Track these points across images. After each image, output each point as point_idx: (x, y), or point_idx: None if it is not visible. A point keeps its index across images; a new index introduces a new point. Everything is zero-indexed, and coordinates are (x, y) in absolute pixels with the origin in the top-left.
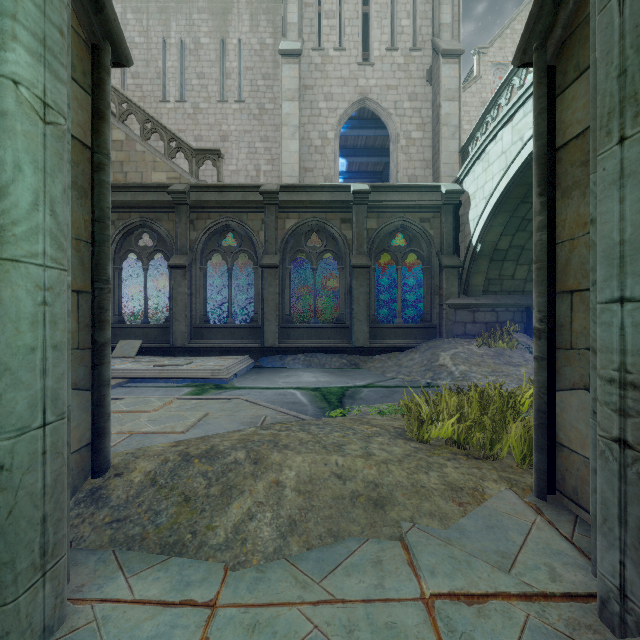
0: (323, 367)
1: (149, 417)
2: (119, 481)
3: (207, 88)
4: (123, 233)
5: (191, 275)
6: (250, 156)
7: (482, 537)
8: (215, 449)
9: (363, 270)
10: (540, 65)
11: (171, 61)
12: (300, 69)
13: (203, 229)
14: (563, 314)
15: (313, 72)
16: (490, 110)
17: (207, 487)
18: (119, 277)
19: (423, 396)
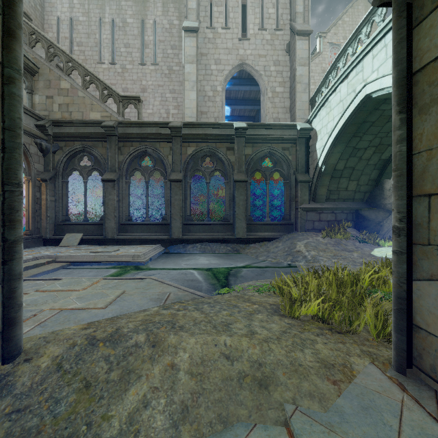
0: (214, 252)
1: (78, 295)
2: (27, 367)
3: (131, 54)
4: (69, 156)
5: (119, 187)
6: (162, 103)
7: (360, 421)
8: (119, 332)
9: (242, 184)
10: (399, 1)
11: (105, 34)
12: (197, 41)
13: (127, 153)
14: (420, 214)
15: (207, 44)
16: (331, 71)
17: (108, 372)
18: (66, 188)
19: (286, 274)
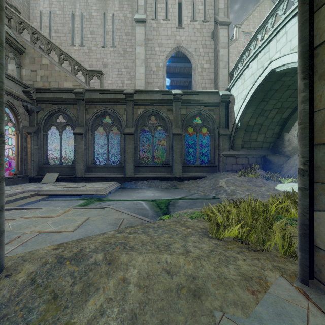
0: (157, 187)
1: (53, 221)
2: (7, 281)
3: (96, 39)
4: (48, 115)
5: (86, 138)
6: (119, 76)
7: None
8: (82, 252)
9: (179, 136)
10: None
11: (76, 24)
12: (145, 29)
13: (92, 113)
14: (320, 159)
15: (152, 31)
16: (245, 52)
17: (72, 285)
18: (46, 139)
19: (212, 204)
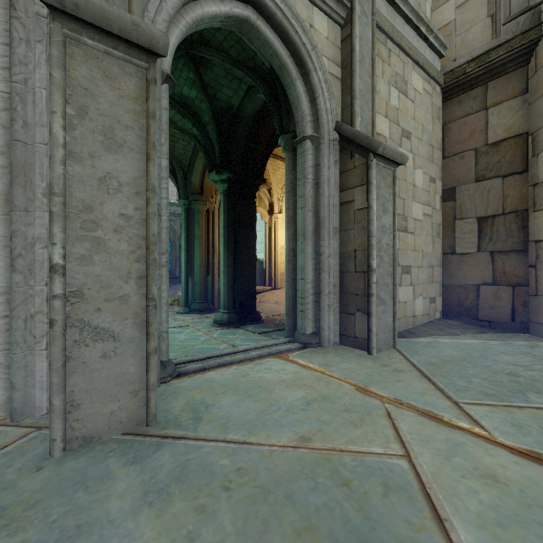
0: None
1: None
2: None
3: None
4: None
5: None
6: None
7: (171, 310)
8: None
9: None
10: None
11: None
12: None
13: None
14: None
15: None
16: None
17: None
18: None
19: None
